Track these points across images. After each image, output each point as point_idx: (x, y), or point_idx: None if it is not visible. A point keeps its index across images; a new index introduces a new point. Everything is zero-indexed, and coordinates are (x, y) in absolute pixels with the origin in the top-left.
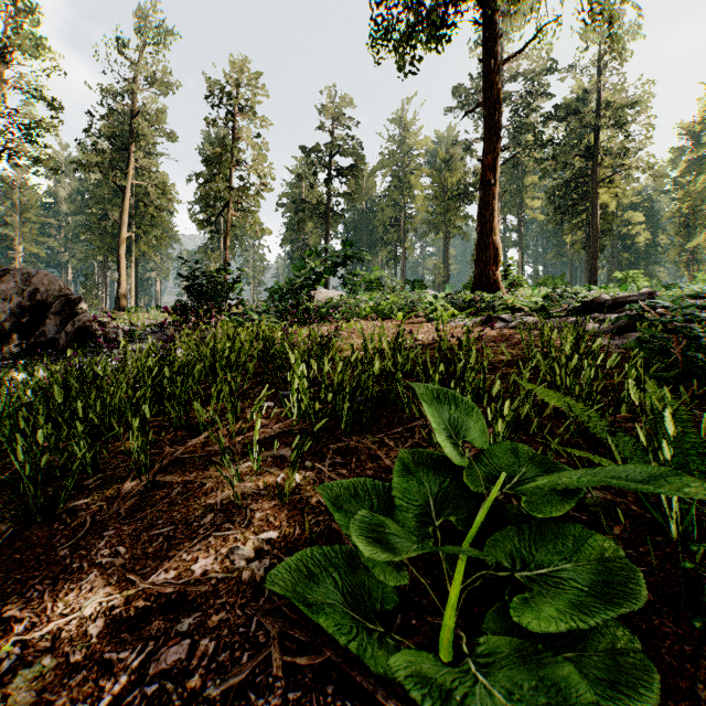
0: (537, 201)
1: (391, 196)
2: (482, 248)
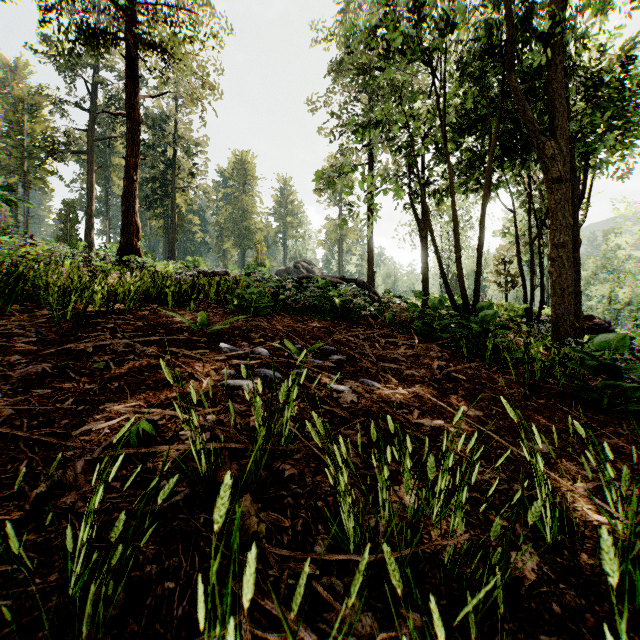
0: None
1: None
2: (127, 224)
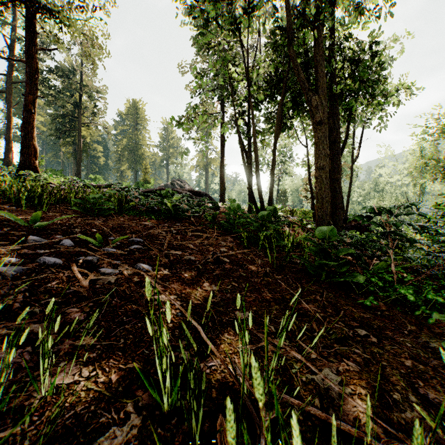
0: (41, 117)
1: None
2: (26, 146)
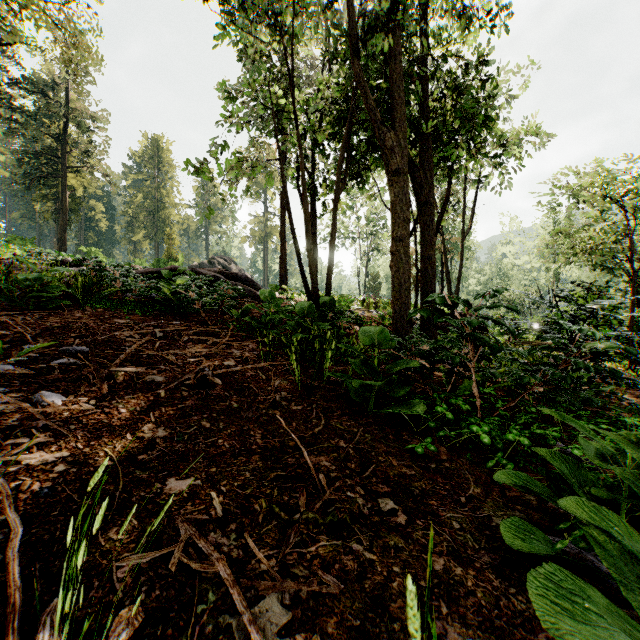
0: (2, 155)
1: None
2: None
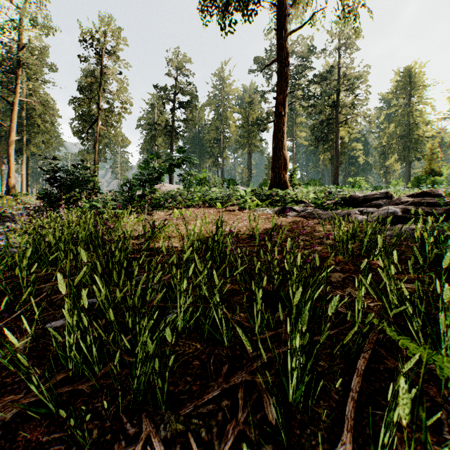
0: (304, 133)
1: (214, 124)
2: (276, 159)
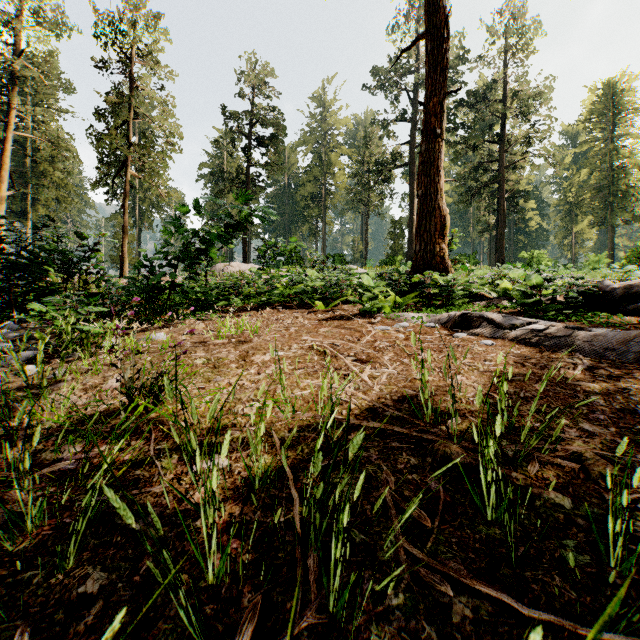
0: (446, 184)
1: (312, 172)
2: (425, 215)
